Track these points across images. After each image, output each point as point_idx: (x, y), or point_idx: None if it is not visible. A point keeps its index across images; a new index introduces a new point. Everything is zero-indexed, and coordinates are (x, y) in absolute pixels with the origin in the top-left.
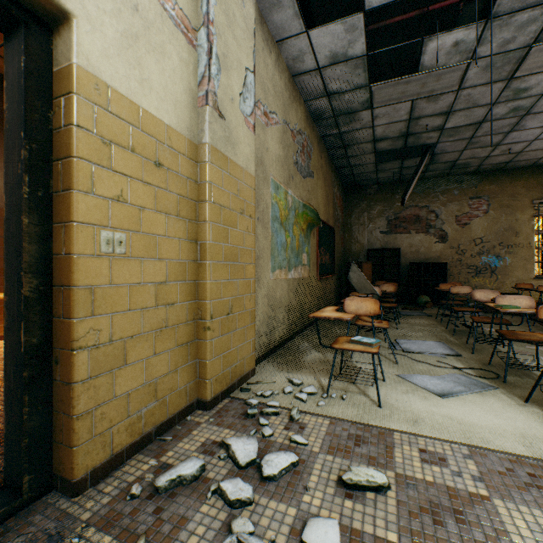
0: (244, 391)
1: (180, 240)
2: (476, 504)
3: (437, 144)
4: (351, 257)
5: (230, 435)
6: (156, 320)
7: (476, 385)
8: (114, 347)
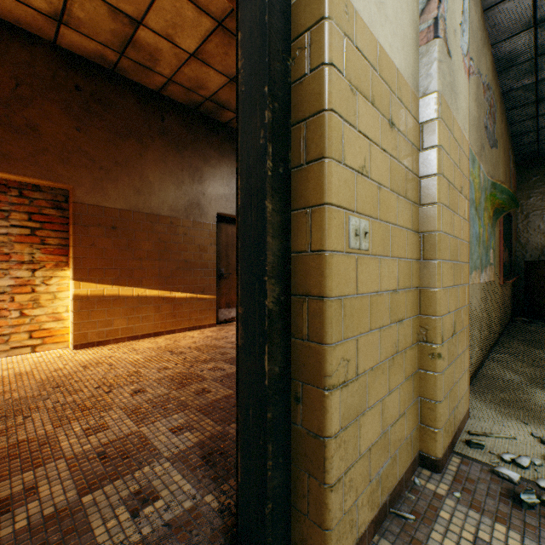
0: (474, 447)
1: (406, 231)
2: None
3: None
4: (528, 254)
5: (514, 541)
6: (389, 343)
7: None
8: (358, 383)
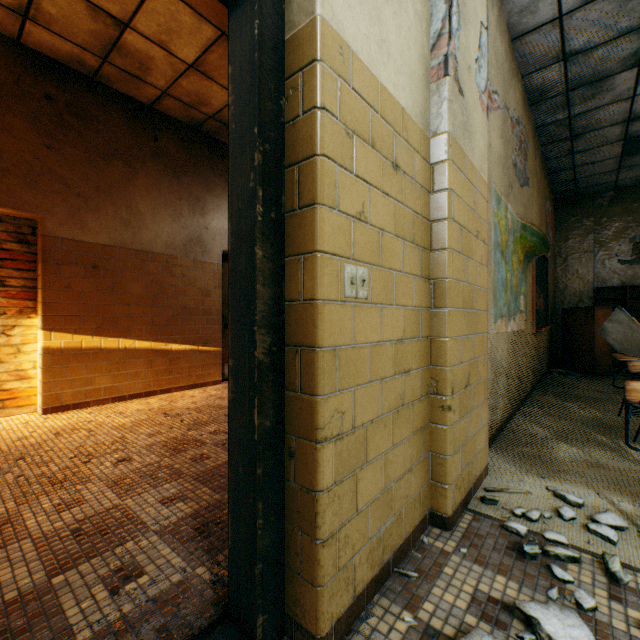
0: (488, 503)
1: (414, 278)
2: None
3: None
4: (566, 300)
5: (512, 590)
6: (393, 395)
7: None
8: (356, 437)
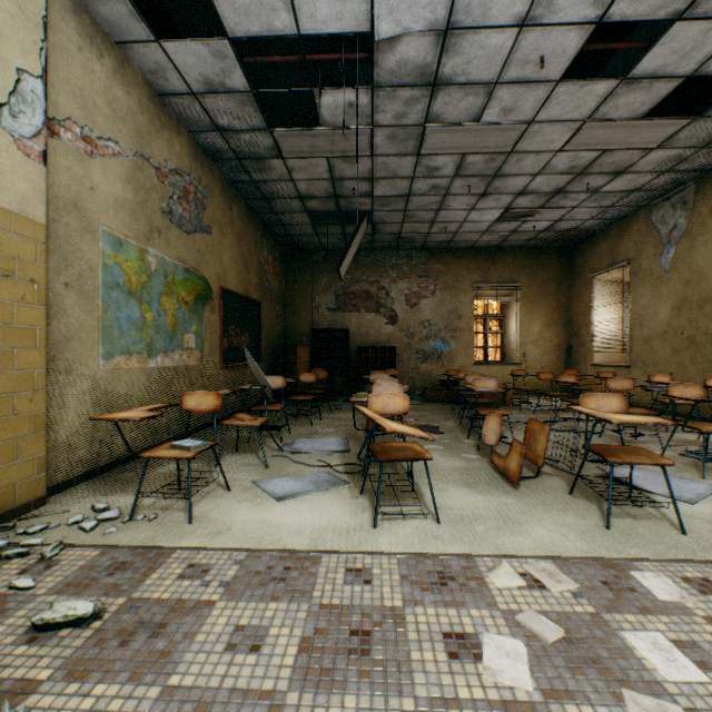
0: (2, 531)
1: None
2: (194, 612)
3: (373, 212)
4: (294, 339)
5: None
6: None
7: (330, 482)
8: None
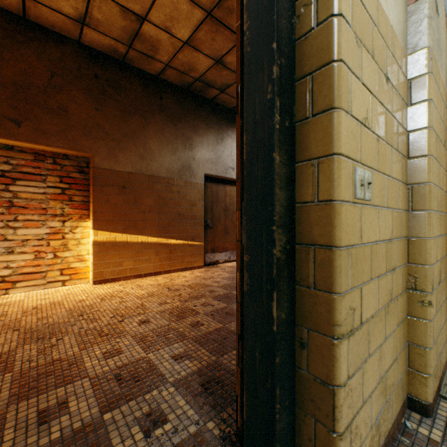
0: None
1: (397, 182)
2: None
3: None
4: None
5: None
6: (384, 291)
7: None
8: (361, 331)
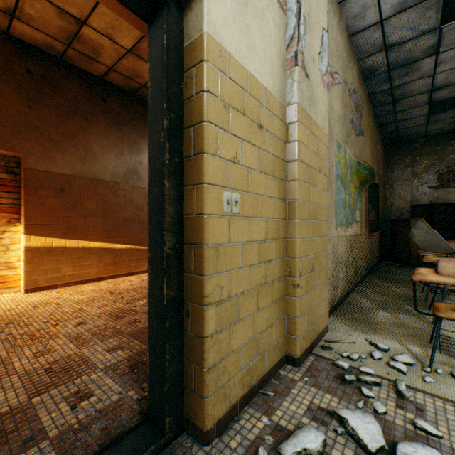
0: (326, 349)
1: (274, 199)
2: None
3: None
4: (392, 213)
5: (334, 403)
6: (258, 277)
7: None
8: (231, 303)
